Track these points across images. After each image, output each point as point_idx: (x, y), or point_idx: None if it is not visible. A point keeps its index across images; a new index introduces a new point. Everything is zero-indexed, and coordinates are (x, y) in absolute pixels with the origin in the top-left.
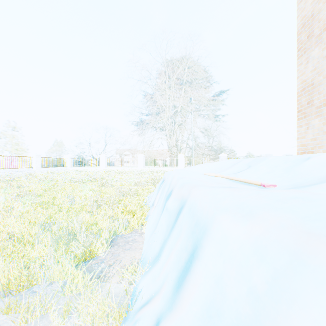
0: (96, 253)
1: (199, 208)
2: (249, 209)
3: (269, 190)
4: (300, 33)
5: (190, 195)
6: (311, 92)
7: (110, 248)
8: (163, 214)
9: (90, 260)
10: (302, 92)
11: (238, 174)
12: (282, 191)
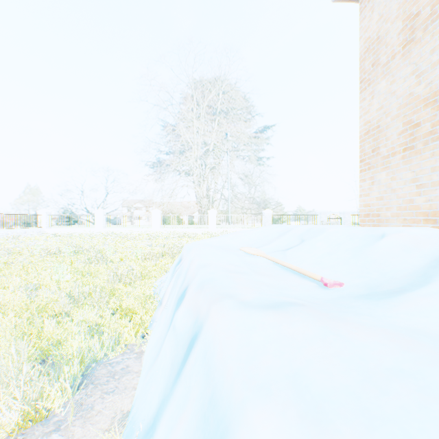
0: (49, 408)
1: (219, 364)
2: (313, 400)
3: (341, 323)
4: (364, 60)
5: (208, 319)
6: (377, 138)
7: (79, 393)
8: (169, 335)
9: (34, 427)
10: (366, 137)
11: (287, 253)
12: (369, 339)
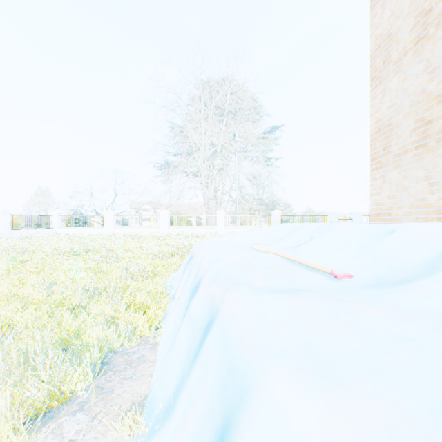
0: (73, 390)
1: (236, 339)
2: (323, 361)
3: (350, 304)
4: (375, 57)
5: (224, 304)
6: (389, 136)
7: (99, 378)
8: (185, 323)
9: (60, 407)
10: (377, 135)
11: (297, 249)
12: (375, 315)
